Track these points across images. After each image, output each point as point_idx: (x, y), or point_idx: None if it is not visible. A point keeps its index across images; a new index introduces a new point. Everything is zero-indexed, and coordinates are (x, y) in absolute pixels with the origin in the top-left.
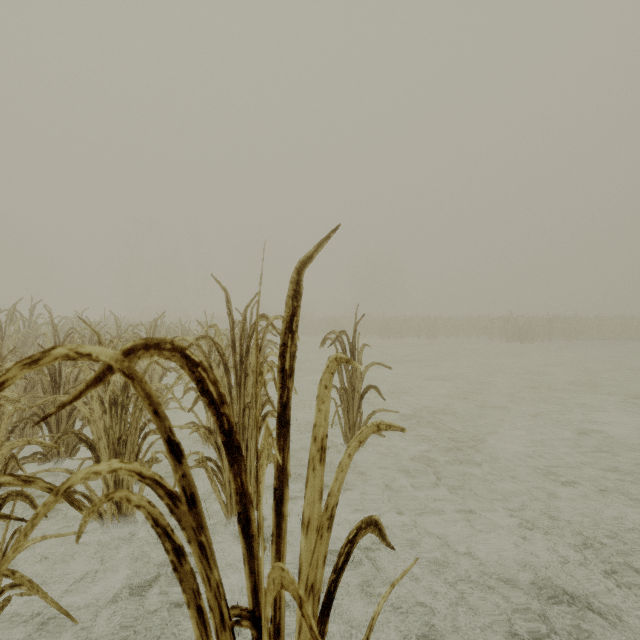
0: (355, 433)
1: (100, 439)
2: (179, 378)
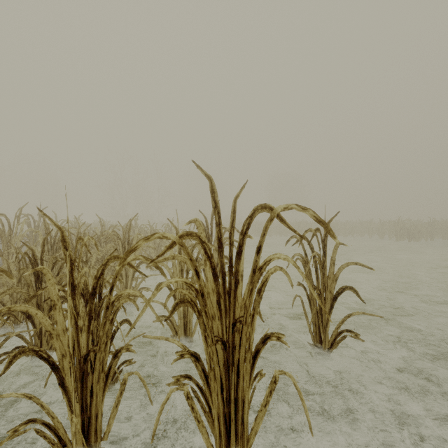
0: (326, 334)
1: (64, 356)
2: (158, 289)
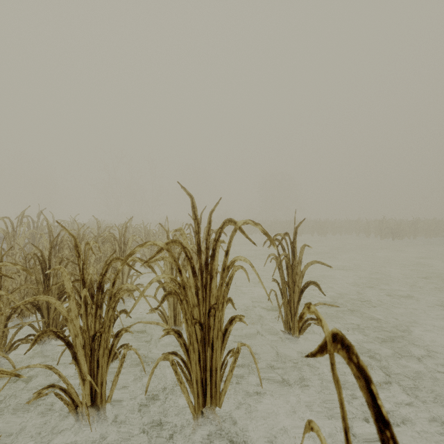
0: (295, 322)
1: (76, 336)
2: (150, 283)
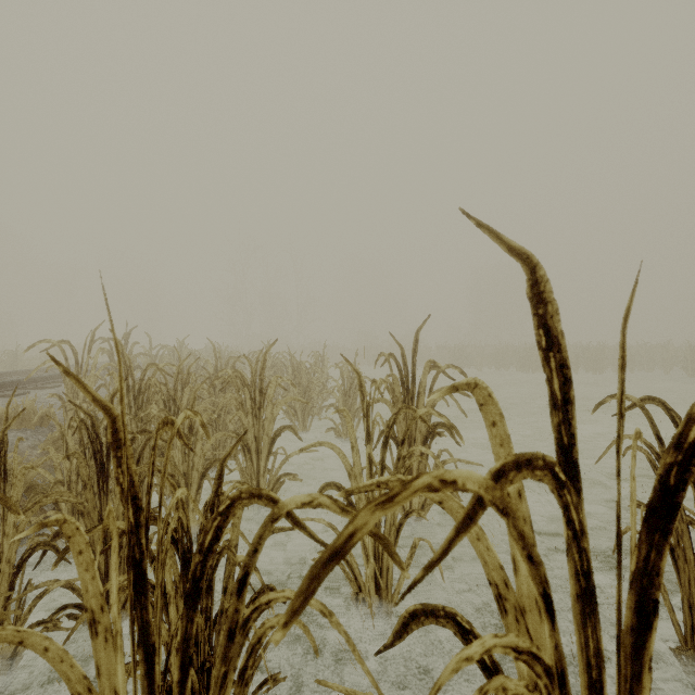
0: None
1: None
2: None
